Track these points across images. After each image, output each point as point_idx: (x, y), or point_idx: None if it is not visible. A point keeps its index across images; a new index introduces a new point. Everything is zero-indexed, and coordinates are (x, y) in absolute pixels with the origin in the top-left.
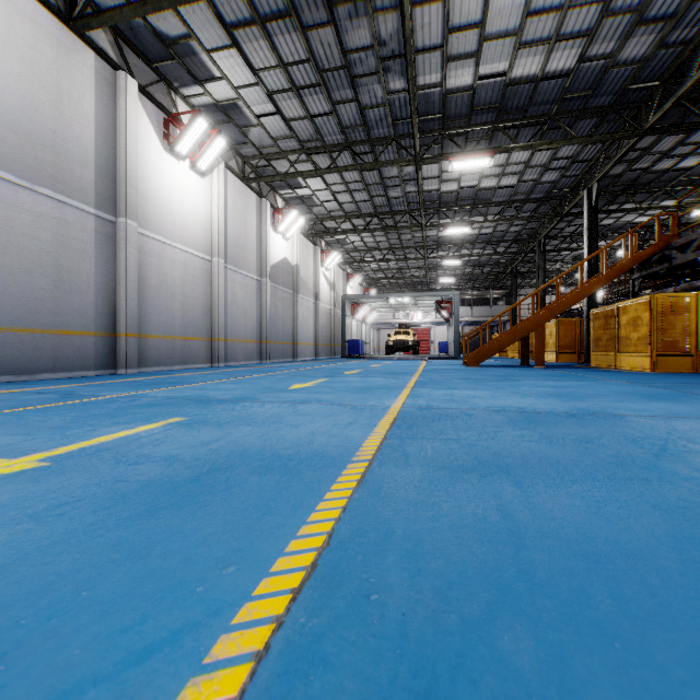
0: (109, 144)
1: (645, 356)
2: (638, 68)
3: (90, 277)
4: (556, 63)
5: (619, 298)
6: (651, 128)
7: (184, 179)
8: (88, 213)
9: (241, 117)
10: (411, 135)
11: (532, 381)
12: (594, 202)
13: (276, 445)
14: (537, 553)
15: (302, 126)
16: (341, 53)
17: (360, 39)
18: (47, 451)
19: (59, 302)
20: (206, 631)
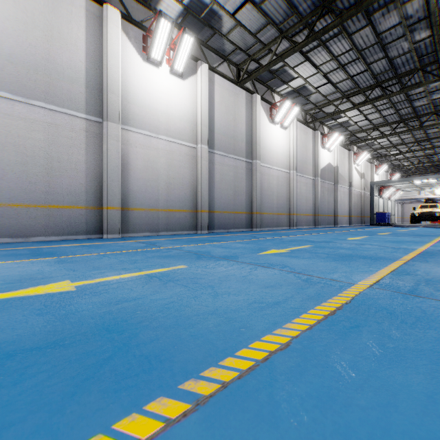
0: (250, 128)
1: None
2: None
3: (244, 188)
4: None
5: None
6: None
7: (277, 134)
8: (243, 161)
9: (306, 91)
10: (436, 61)
11: None
12: None
13: (361, 254)
14: None
15: (344, 84)
16: (375, 36)
17: (390, 23)
18: (283, 249)
19: (235, 200)
20: (372, 272)
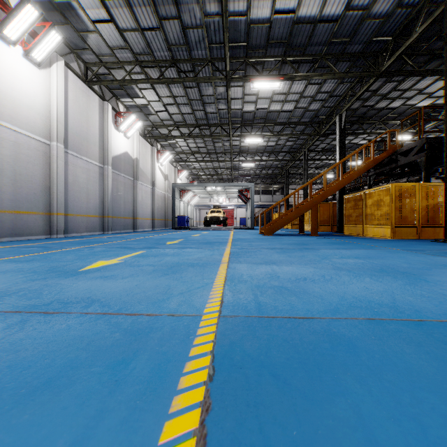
0: None
1: (387, 227)
2: (382, 23)
3: None
4: (330, 9)
5: (351, 190)
6: (385, 70)
7: (16, 65)
8: None
9: (77, 21)
10: (223, 59)
11: (328, 250)
12: (343, 124)
13: None
14: None
15: (134, 38)
16: None
17: None
18: None
19: None
20: None
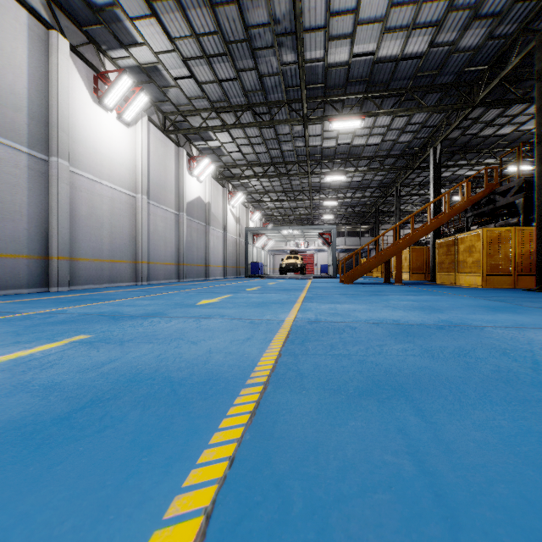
0: (42, 93)
1: (478, 275)
2: (472, 54)
3: (23, 207)
4: (412, 47)
5: (455, 231)
6: (481, 102)
7: (111, 128)
8: (21, 152)
9: (161, 79)
10: (300, 100)
11: (396, 295)
12: (438, 158)
13: (171, 366)
14: (480, 539)
15: (212, 88)
16: (244, 28)
17: (259, 17)
18: None
19: None
20: None
